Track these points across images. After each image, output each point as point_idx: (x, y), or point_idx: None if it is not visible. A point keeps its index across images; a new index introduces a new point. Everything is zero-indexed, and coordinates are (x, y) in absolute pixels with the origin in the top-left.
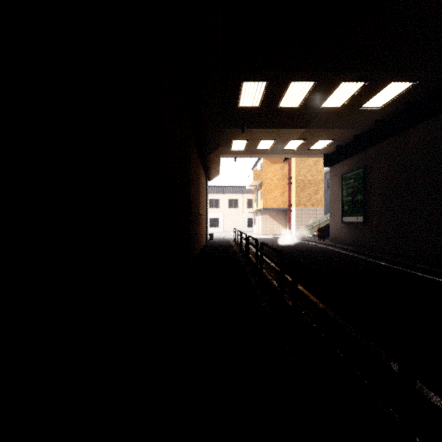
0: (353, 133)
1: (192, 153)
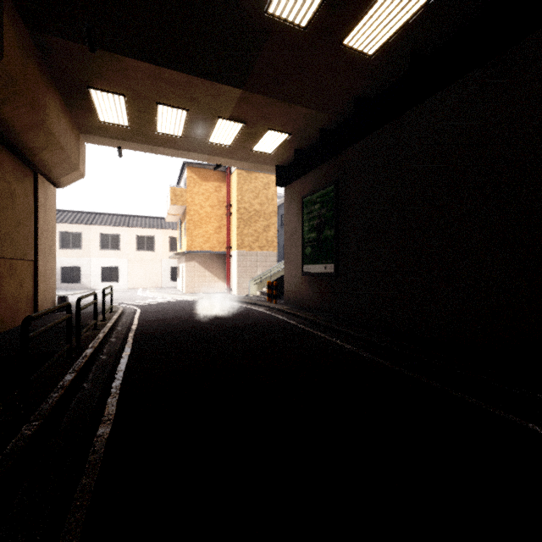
0: (320, 123)
1: None
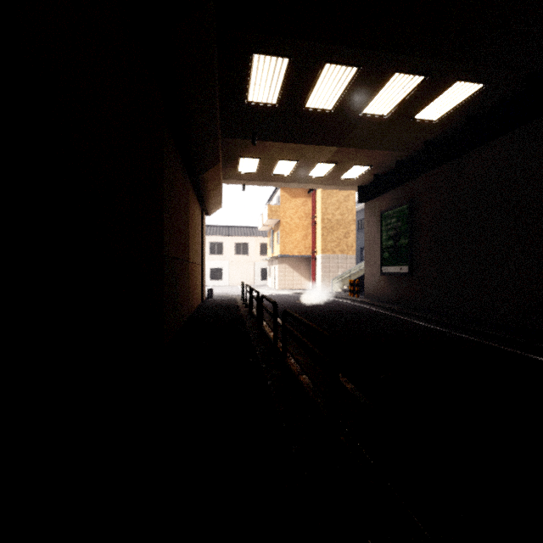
0: (396, 158)
1: (170, 161)
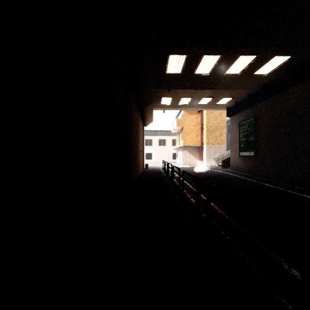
0: (247, 93)
1: (133, 106)
